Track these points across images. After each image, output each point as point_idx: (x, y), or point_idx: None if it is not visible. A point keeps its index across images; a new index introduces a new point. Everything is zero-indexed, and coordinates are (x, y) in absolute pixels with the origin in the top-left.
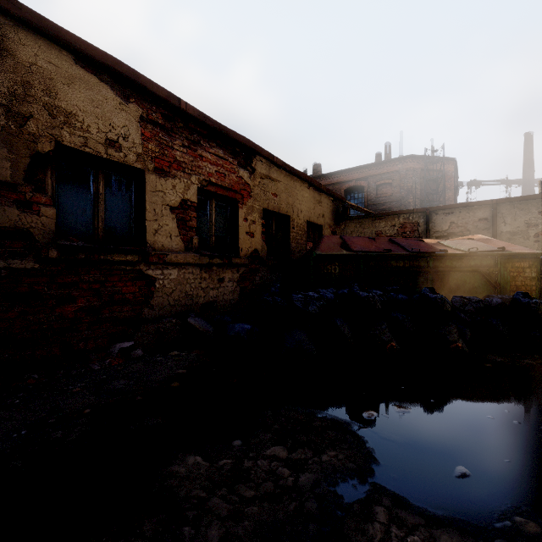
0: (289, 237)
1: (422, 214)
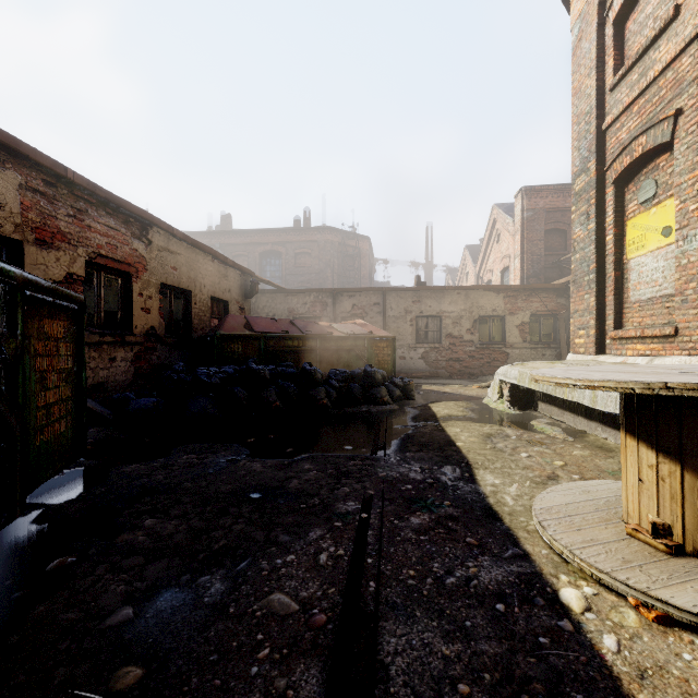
0: (191, 313)
1: (330, 295)
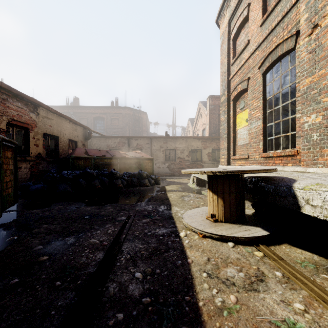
0: (58, 147)
1: (126, 139)
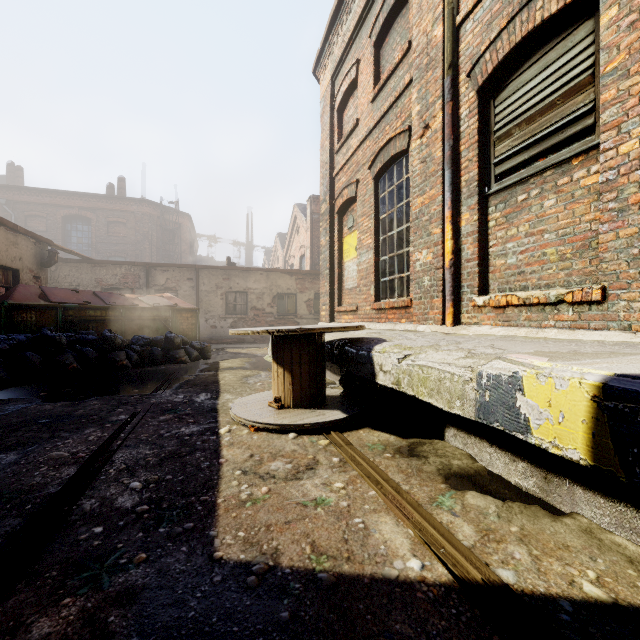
0: None
1: (143, 268)
